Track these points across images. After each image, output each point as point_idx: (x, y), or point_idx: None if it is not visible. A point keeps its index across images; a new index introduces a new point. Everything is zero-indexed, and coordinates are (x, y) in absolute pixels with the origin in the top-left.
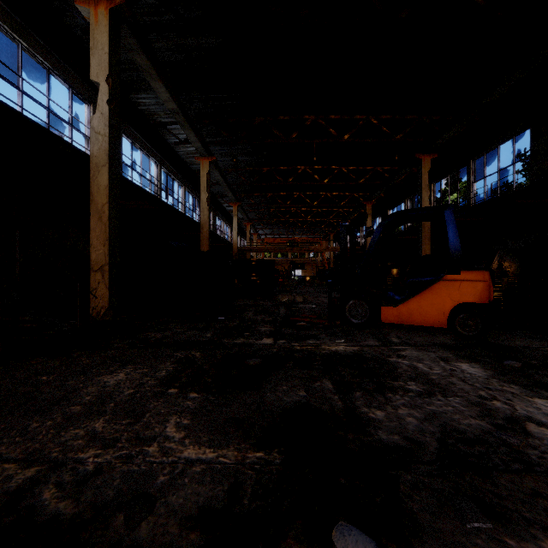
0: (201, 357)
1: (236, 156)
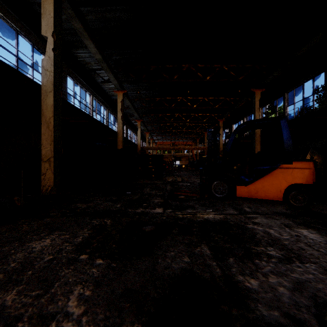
0: (111, 224)
1: (140, 90)
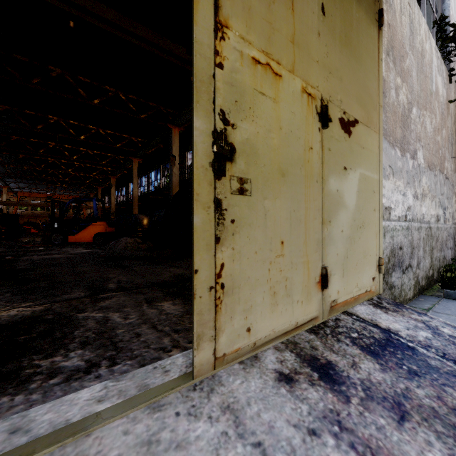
0: None
1: None
